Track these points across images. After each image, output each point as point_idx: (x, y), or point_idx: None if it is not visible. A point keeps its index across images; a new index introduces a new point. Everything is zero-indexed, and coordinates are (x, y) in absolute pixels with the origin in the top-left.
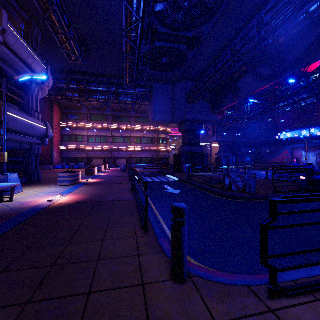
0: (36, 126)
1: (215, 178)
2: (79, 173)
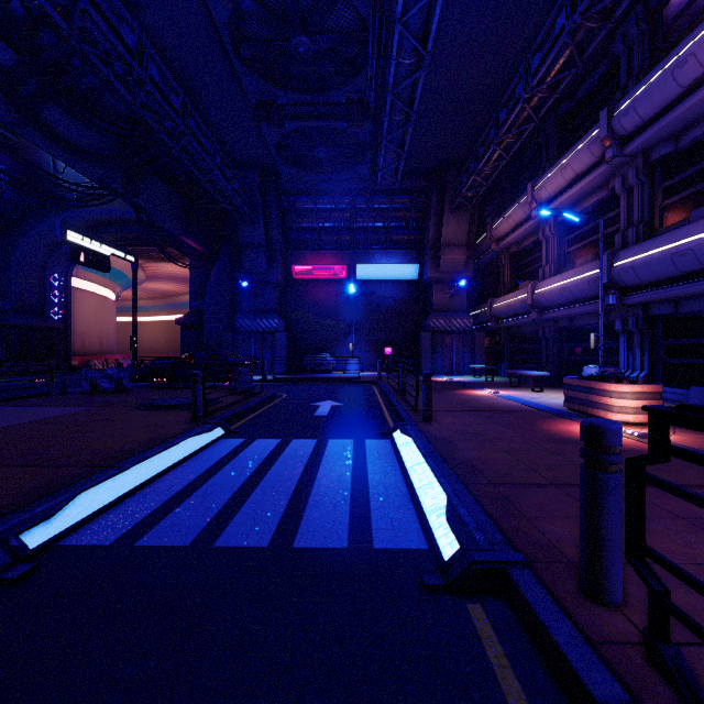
0: (700, 240)
1: (52, 422)
2: (595, 385)
